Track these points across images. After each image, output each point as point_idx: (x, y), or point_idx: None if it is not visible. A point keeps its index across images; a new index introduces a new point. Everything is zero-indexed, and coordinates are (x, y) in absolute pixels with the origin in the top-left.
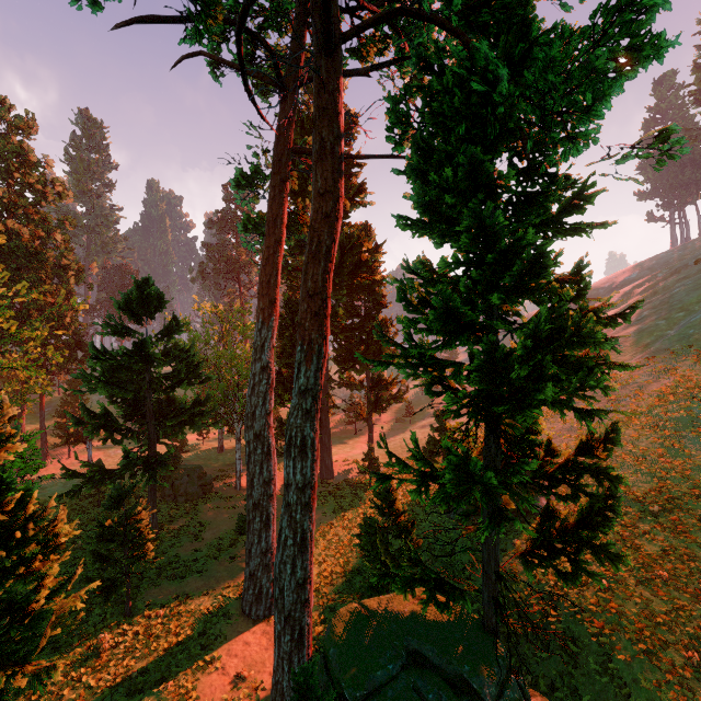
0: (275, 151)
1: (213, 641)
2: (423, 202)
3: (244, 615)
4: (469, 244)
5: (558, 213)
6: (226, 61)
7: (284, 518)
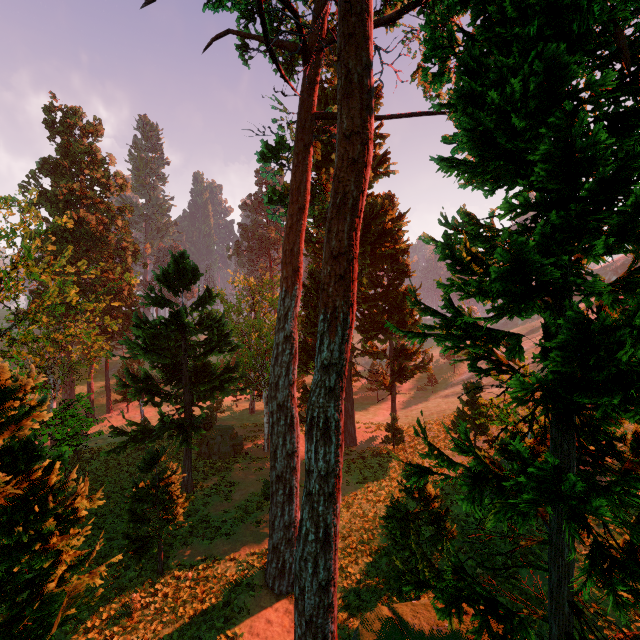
0: (298, 118)
1: (236, 614)
2: (474, 134)
3: (267, 587)
4: (545, 178)
5: None
6: (251, 35)
7: (305, 508)
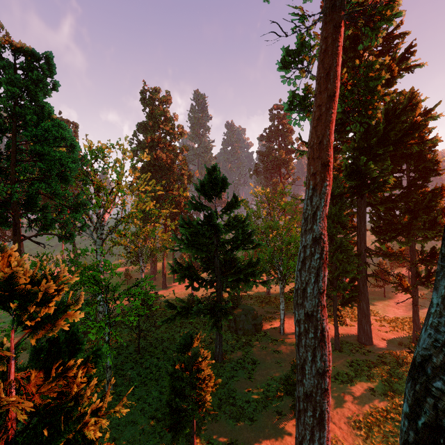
0: None
1: None
2: None
3: None
4: None
5: None
6: None
7: None
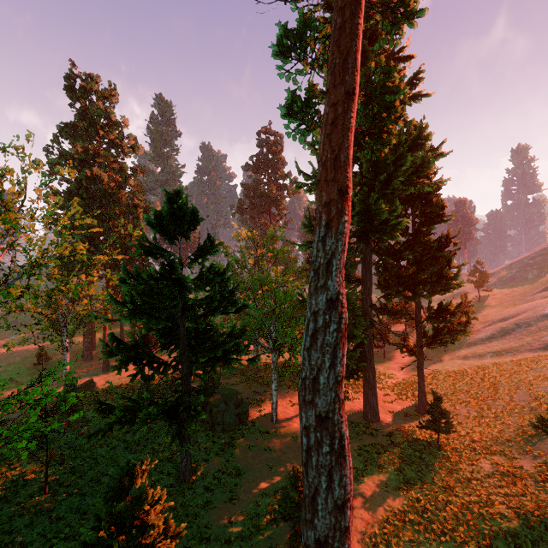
0: None
1: None
2: None
3: None
4: None
5: None
6: None
7: None
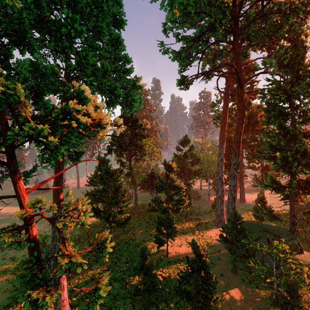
0: (224, 97)
1: (208, 227)
2: (267, 118)
3: (216, 225)
4: (278, 129)
5: (309, 118)
6: None
7: (229, 193)
